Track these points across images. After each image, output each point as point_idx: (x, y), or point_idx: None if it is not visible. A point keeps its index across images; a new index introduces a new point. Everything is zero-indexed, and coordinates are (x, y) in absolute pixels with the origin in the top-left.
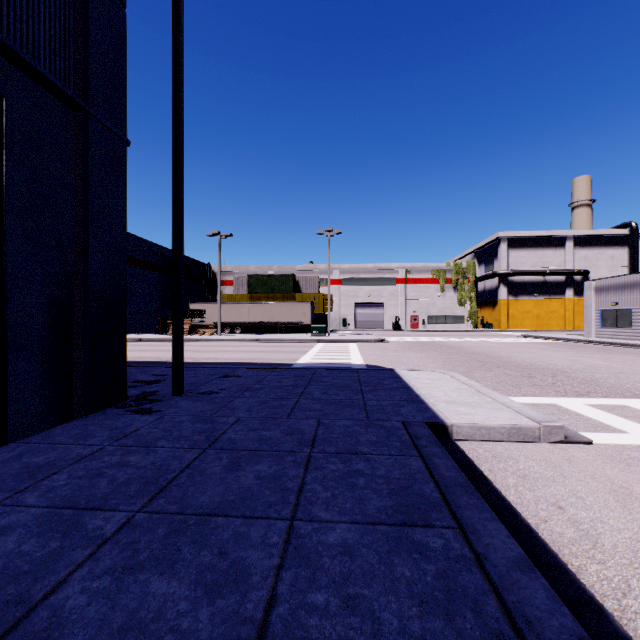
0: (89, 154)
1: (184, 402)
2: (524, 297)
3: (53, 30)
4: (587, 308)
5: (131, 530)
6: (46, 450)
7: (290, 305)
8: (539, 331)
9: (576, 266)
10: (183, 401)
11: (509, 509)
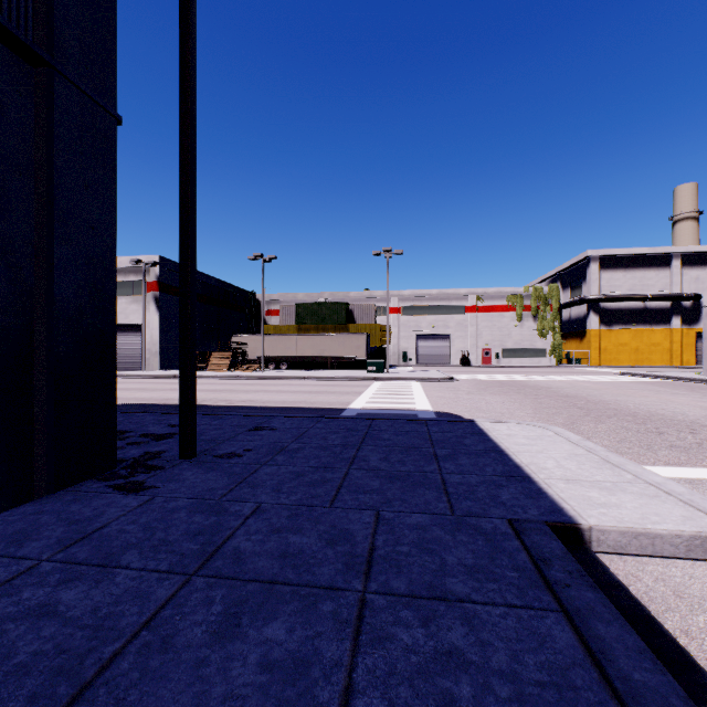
0: (55, 127)
1: (191, 472)
2: (619, 327)
3: None
4: (706, 340)
5: None
6: None
7: (343, 337)
8: (638, 367)
9: (685, 289)
10: (191, 470)
11: None
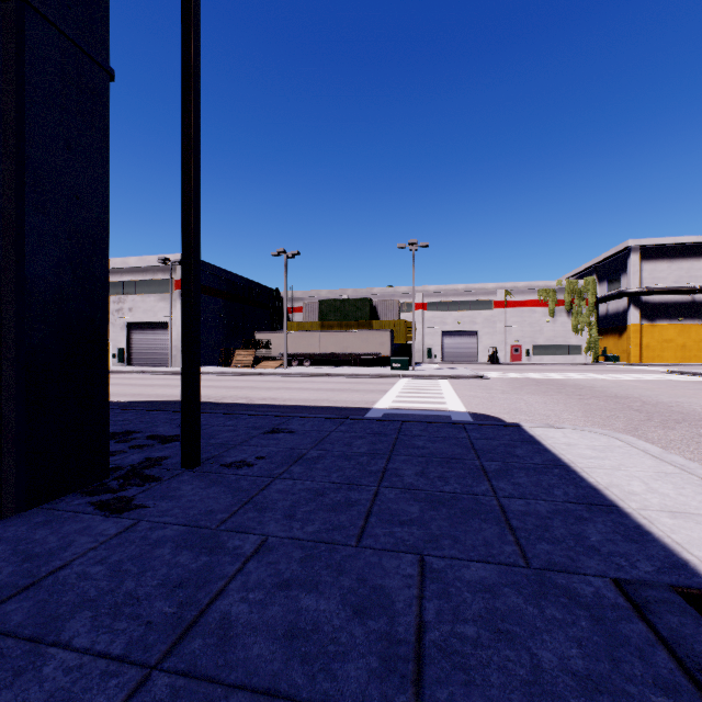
0: (27, 72)
1: (191, 485)
2: (663, 322)
3: None
4: None
5: None
6: None
7: (366, 334)
8: (686, 365)
9: None
10: (191, 483)
11: None
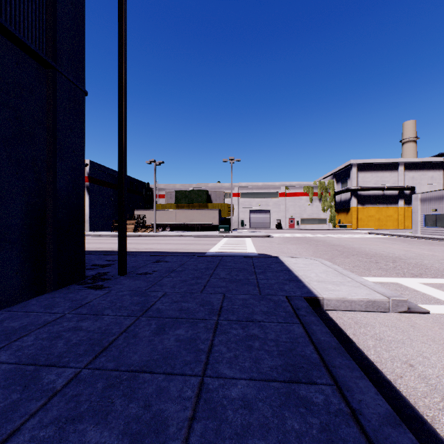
0: (57, 100)
1: (126, 280)
2: (369, 206)
3: (30, 9)
4: (415, 213)
5: (76, 384)
6: (22, 317)
7: (204, 211)
8: (379, 229)
9: (406, 184)
10: (126, 280)
11: (372, 367)
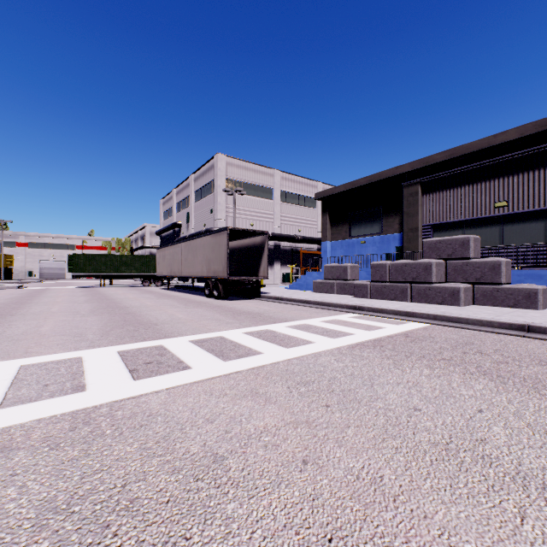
0: None
1: None
2: None
3: None
4: None
5: None
6: None
7: None
8: None
9: None
10: None
11: None
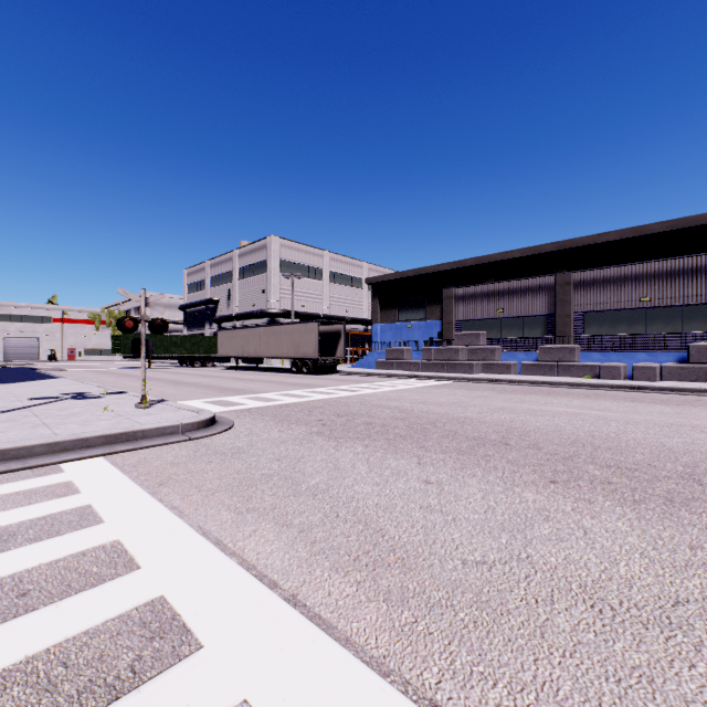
0: None
1: None
2: None
3: None
4: None
5: None
6: None
7: None
8: None
9: None
10: None
11: None
